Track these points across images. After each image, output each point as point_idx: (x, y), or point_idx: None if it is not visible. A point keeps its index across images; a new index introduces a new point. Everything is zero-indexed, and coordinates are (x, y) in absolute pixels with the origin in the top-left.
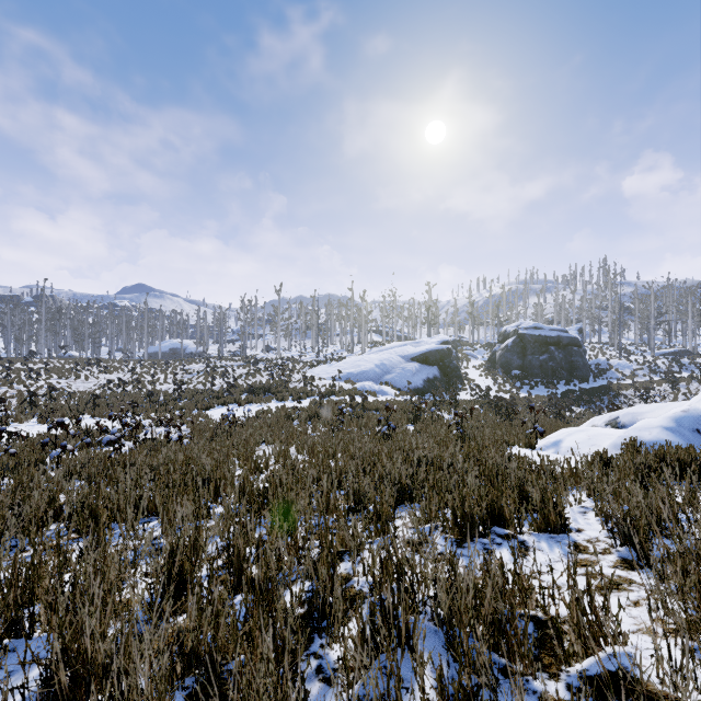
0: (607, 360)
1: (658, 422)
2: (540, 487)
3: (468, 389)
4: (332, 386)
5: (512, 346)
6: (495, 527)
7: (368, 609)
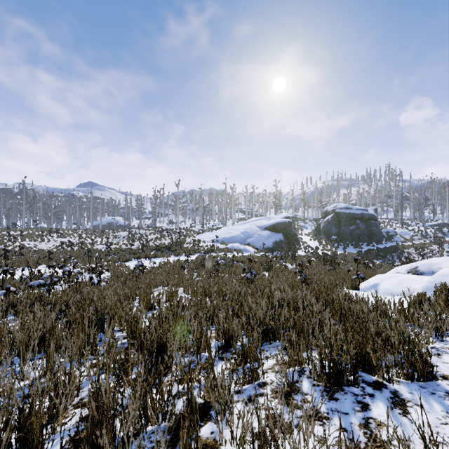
0: (394, 230)
1: None
2: (398, 332)
3: (302, 248)
4: (212, 246)
5: (331, 220)
6: (360, 372)
7: None
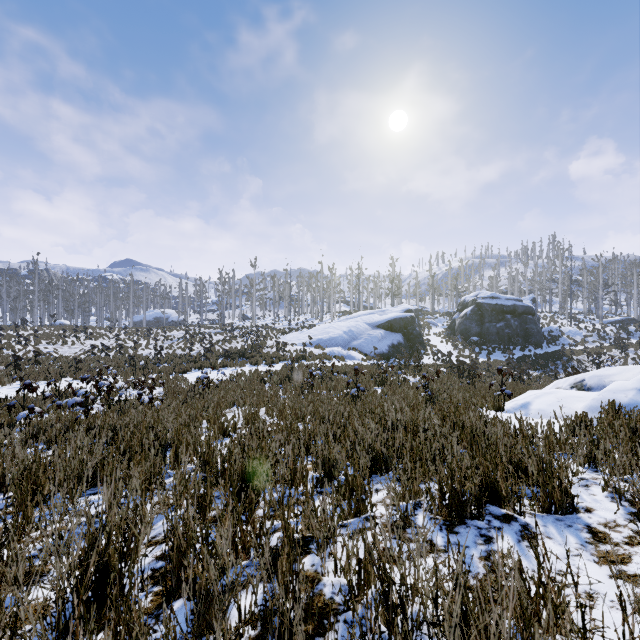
0: (559, 328)
1: (632, 384)
2: (536, 458)
3: (430, 354)
4: (303, 351)
5: (470, 314)
6: (488, 505)
7: (342, 633)
